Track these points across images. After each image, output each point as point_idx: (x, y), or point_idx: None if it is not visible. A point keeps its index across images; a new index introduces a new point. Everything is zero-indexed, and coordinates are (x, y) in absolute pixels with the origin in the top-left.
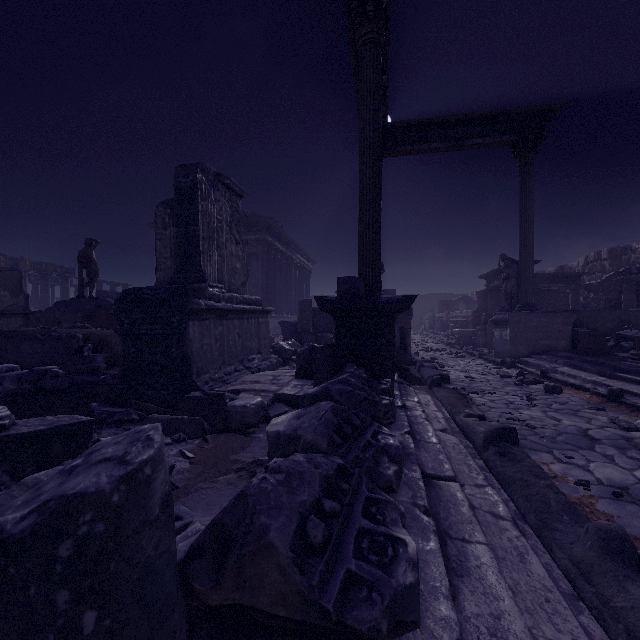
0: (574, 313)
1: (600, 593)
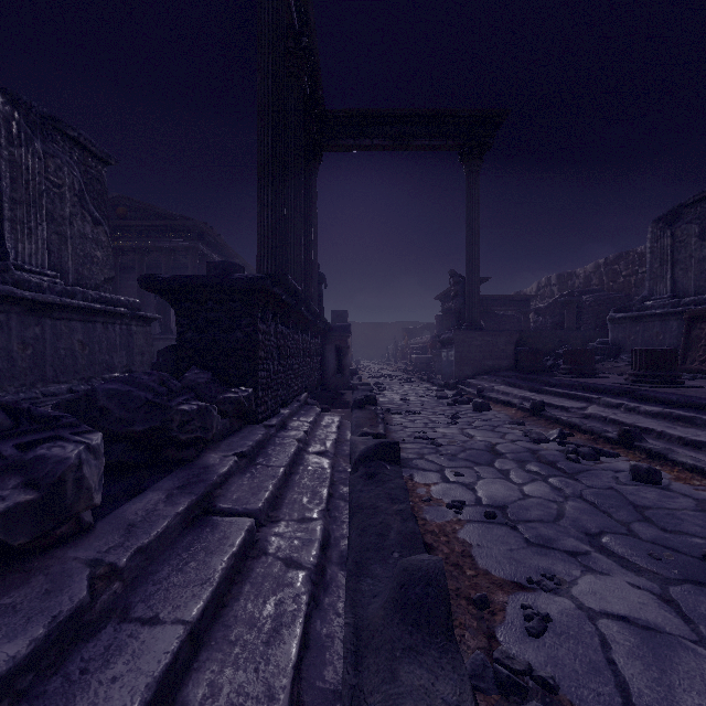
0: (517, 331)
1: (360, 687)
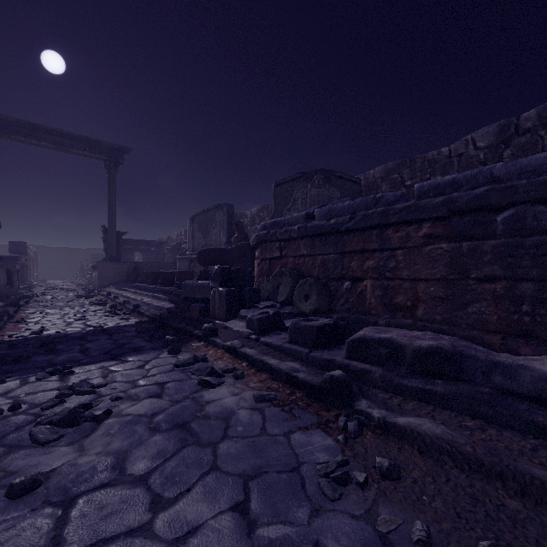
0: (134, 263)
1: None
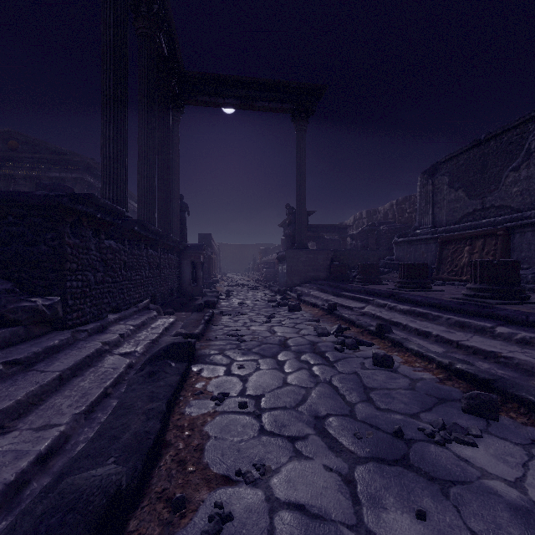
0: (332, 251)
1: None
